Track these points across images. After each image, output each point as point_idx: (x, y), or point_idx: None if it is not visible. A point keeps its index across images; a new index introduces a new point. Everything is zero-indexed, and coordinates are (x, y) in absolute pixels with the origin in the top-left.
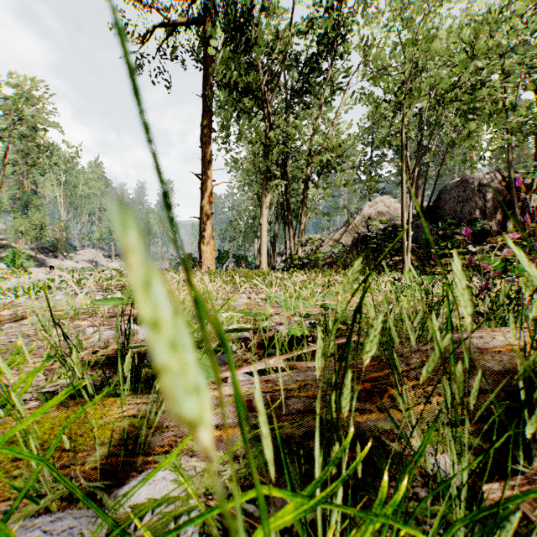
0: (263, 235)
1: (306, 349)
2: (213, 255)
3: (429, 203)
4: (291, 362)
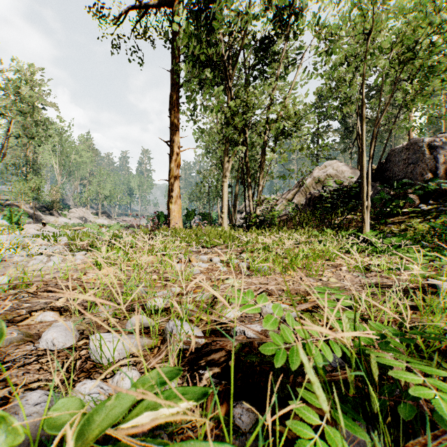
0: (225, 195)
1: None
2: (180, 213)
3: (378, 165)
4: None
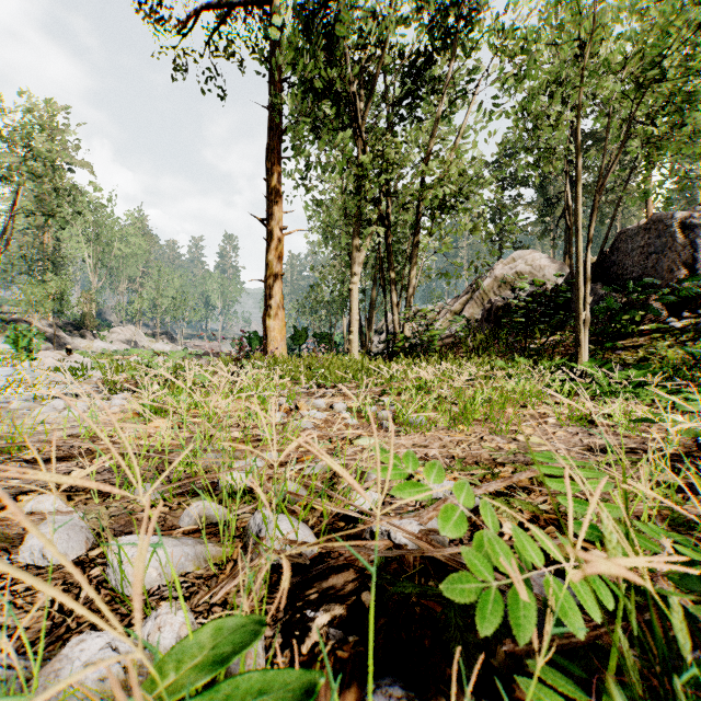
0: (354, 305)
1: None
2: (284, 334)
3: (599, 256)
4: None
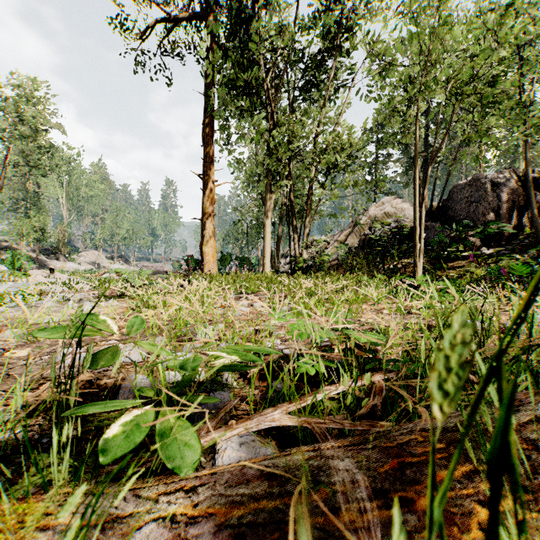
0: (266, 237)
1: (323, 393)
2: (215, 257)
3: (439, 203)
4: (304, 418)
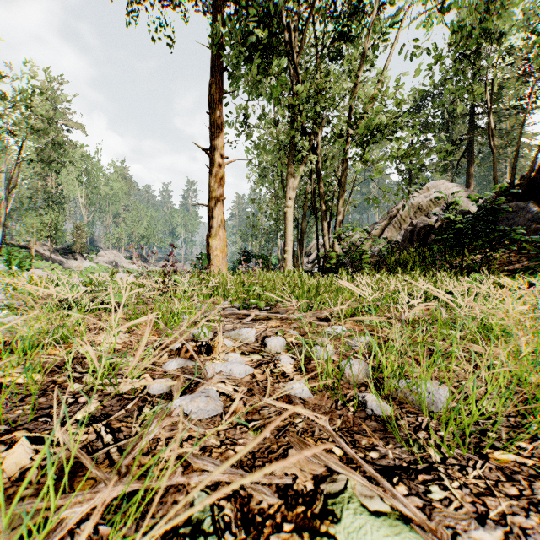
0: (289, 226)
1: None
2: (225, 253)
3: (527, 176)
4: None
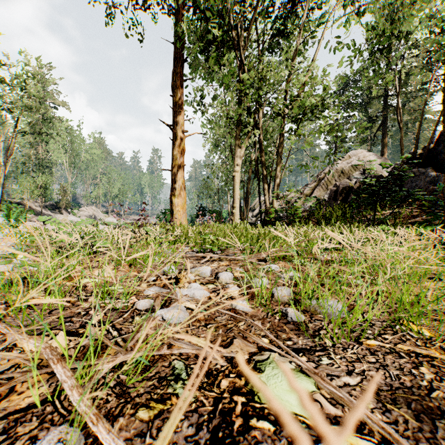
0: (236, 187)
1: None
2: (185, 208)
3: (427, 147)
4: None
